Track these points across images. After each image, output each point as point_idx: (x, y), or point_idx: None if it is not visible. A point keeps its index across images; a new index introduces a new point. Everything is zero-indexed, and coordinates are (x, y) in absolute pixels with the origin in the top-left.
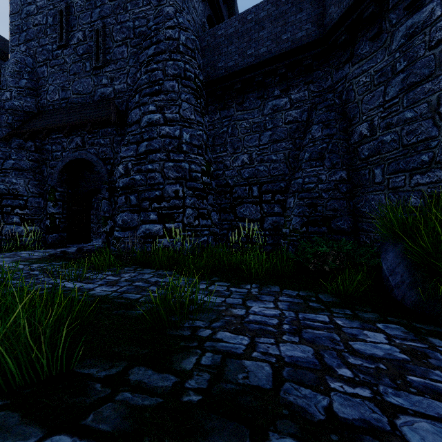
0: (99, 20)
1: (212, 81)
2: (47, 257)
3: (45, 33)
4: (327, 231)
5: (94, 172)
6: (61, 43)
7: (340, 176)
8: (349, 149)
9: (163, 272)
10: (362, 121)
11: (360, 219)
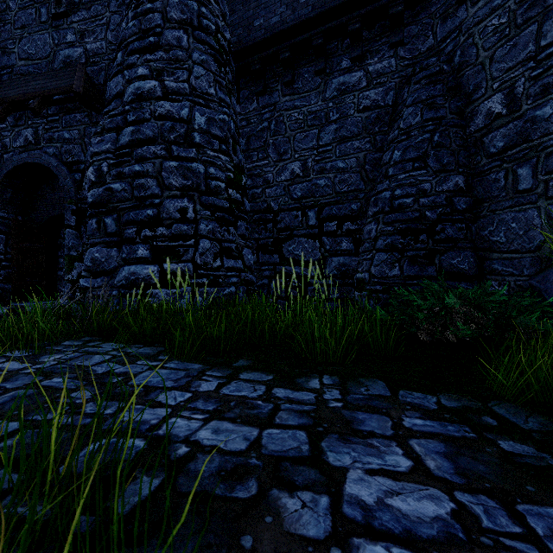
0: None
1: (245, 49)
2: None
3: None
4: (436, 273)
5: (60, 188)
6: None
7: (455, 184)
8: (467, 142)
9: (137, 349)
10: (491, 92)
11: (487, 254)
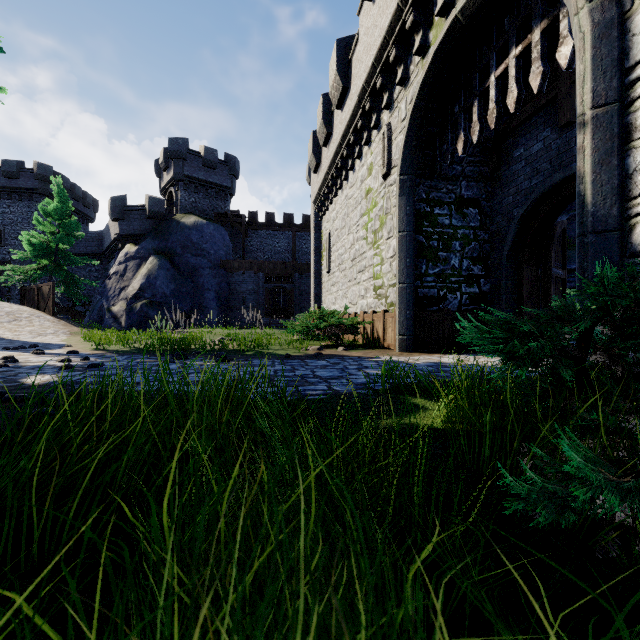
0: (2, 226)
1: None
2: None
3: None
4: None
5: None
6: None
7: None
8: None
9: None
10: None
11: None
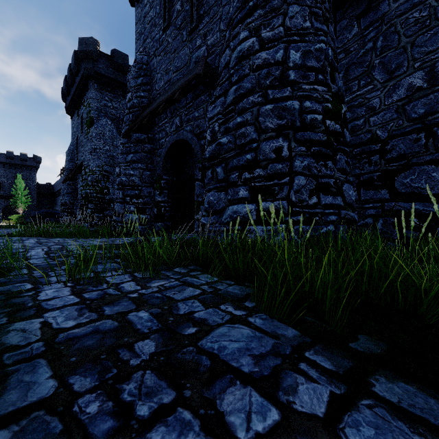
0: None
1: None
2: (123, 244)
3: (155, 25)
4: None
5: (195, 155)
6: (164, 25)
7: None
8: None
9: (227, 287)
10: None
11: None
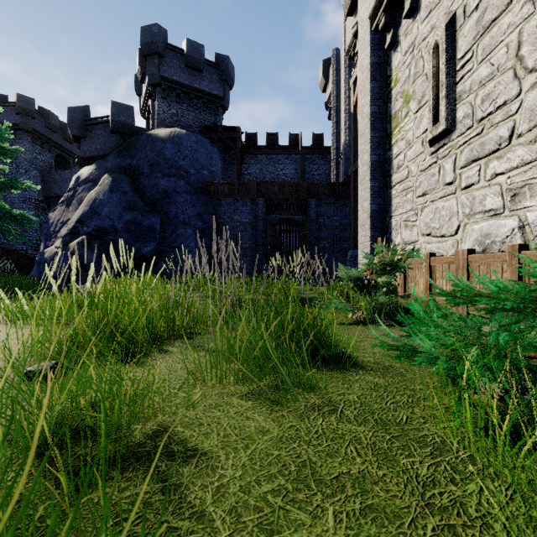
0: None
1: (50, 197)
2: None
3: None
4: None
5: None
6: None
7: None
8: None
9: None
10: None
11: None
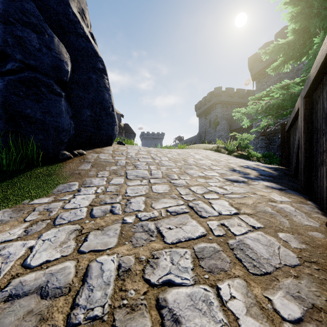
0: None
1: None
2: None
3: None
4: None
5: None
6: None
7: None
8: None
9: None
10: None
11: None
